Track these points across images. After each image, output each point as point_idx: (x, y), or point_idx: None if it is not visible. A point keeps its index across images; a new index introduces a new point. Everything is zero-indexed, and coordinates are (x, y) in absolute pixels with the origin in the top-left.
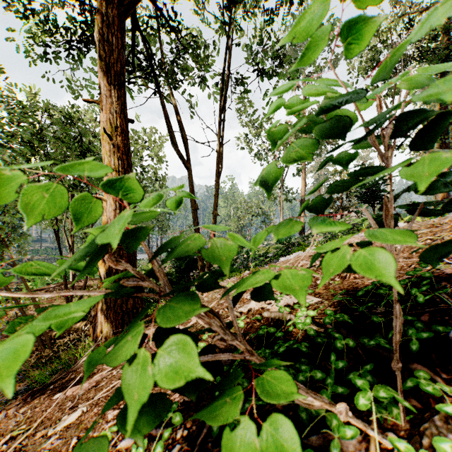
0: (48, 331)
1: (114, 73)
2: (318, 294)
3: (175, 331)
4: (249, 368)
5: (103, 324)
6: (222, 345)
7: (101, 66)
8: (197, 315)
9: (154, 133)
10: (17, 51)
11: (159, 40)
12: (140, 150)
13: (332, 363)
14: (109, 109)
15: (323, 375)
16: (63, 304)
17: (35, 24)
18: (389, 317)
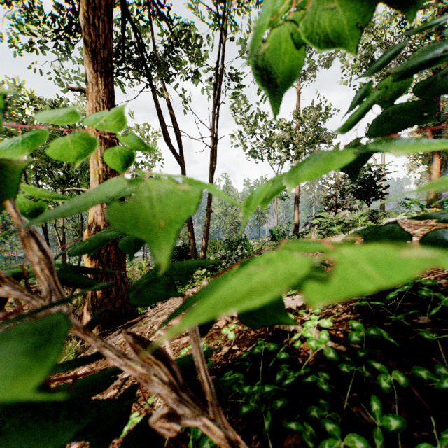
0: None
1: (101, 60)
2: None
3: (54, 403)
4: (240, 405)
5: None
6: (172, 428)
7: (87, 52)
8: (121, 356)
9: (148, 130)
10: (2, 40)
11: (152, 33)
12: None
13: (377, 417)
14: (95, 98)
15: (367, 445)
16: None
17: (21, 11)
18: (445, 332)
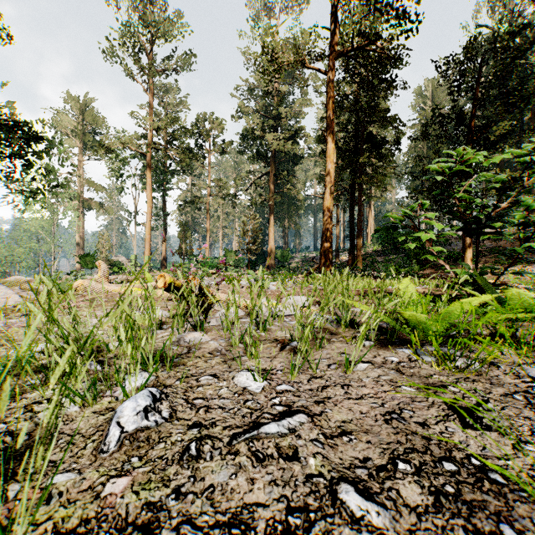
0: None
1: None
2: None
3: None
4: None
5: None
6: None
7: None
8: None
9: None
10: None
11: None
12: None
13: None
14: None
15: None
16: None
17: None
18: None
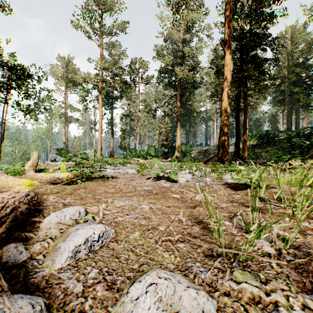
0: None
1: None
2: None
3: None
4: None
5: None
6: None
7: None
8: None
9: None
10: None
11: None
12: None
13: None
14: None
15: None
16: None
17: None
18: None
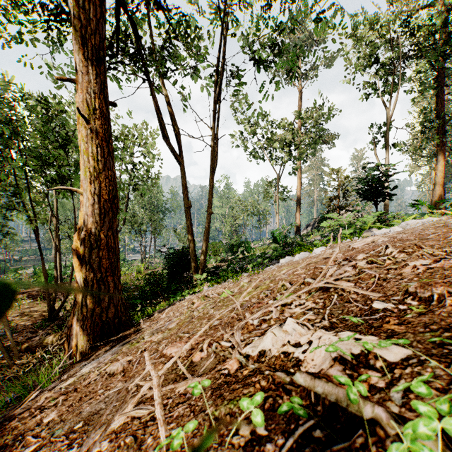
0: (26, 340)
1: (92, 47)
2: (394, 336)
3: None
4: None
5: (78, 337)
6: None
7: (76, 38)
8: None
9: (146, 129)
10: None
11: (150, 26)
12: (132, 146)
13: None
14: (86, 89)
15: None
16: (46, 308)
17: None
18: None
